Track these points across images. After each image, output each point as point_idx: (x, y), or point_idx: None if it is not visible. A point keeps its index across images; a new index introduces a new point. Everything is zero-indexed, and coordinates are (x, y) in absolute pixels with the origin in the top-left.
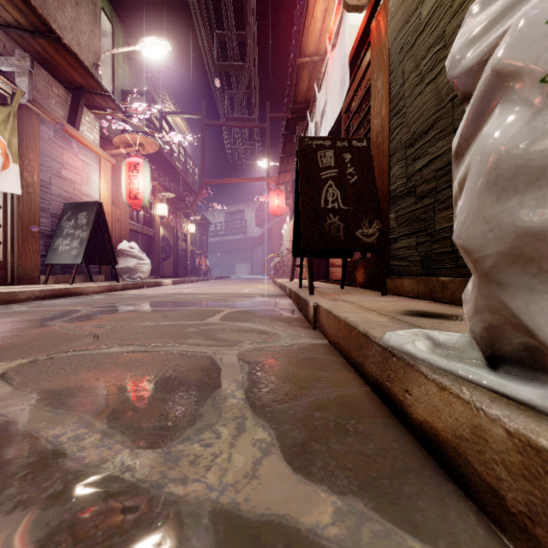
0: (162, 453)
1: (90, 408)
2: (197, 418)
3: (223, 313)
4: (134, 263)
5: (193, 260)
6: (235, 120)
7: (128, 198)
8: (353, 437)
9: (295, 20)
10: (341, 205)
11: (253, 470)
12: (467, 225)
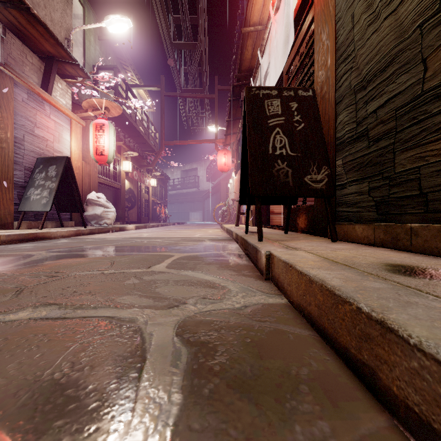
0: None
1: None
2: None
3: (171, 259)
4: (100, 211)
5: (154, 209)
6: (189, 92)
7: (94, 154)
8: None
9: (240, 3)
10: (289, 151)
11: None
12: None
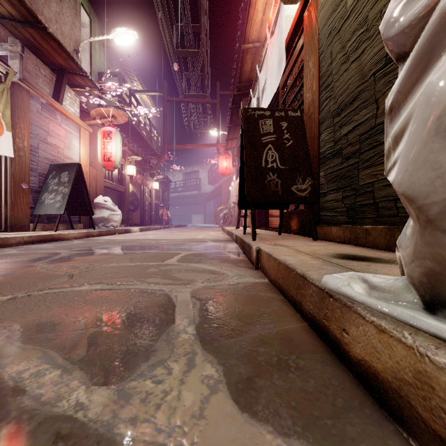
0: (115, 390)
1: (55, 344)
2: (151, 353)
3: (179, 256)
4: (107, 214)
5: (156, 212)
6: (191, 97)
7: (102, 160)
8: (294, 374)
9: (240, 14)
10: (279, 164)
11: (201, 409)
12: (410, 173)
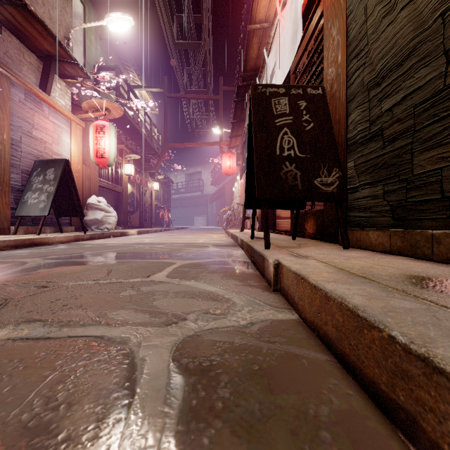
0: None
1: None
2: None
3: (172, 267)
4: (101, 215)
5: (157, 213)
6: (193, 93)
7: (95, 157)
8: None
9: (245, 1)
10: (297, 152)
11: None
12: None
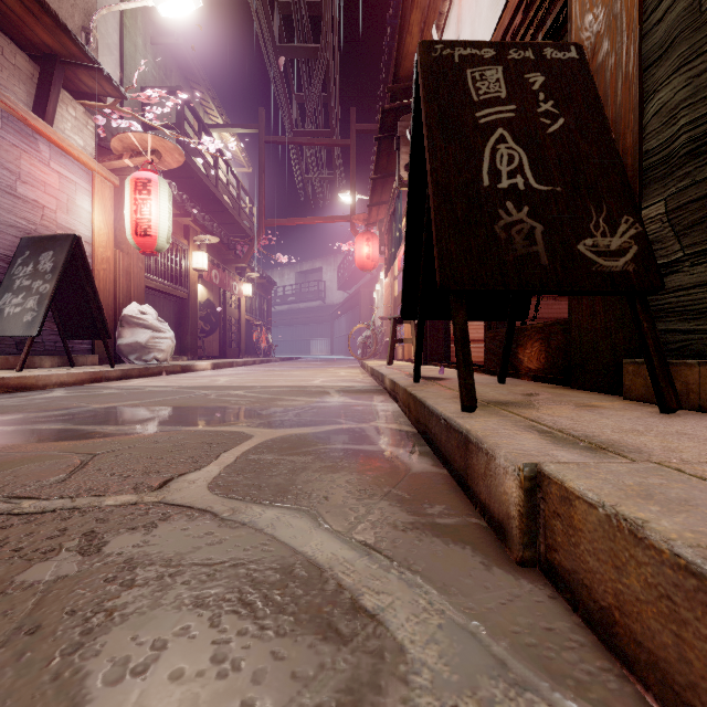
0: None
1: None
2: None
3: (239, 450)
4: (146, 336)
5: (249, 335)
6: (307, 135)
7: (133, 234)
8: None
9: None
10: (531, 180)
11: None
12: None
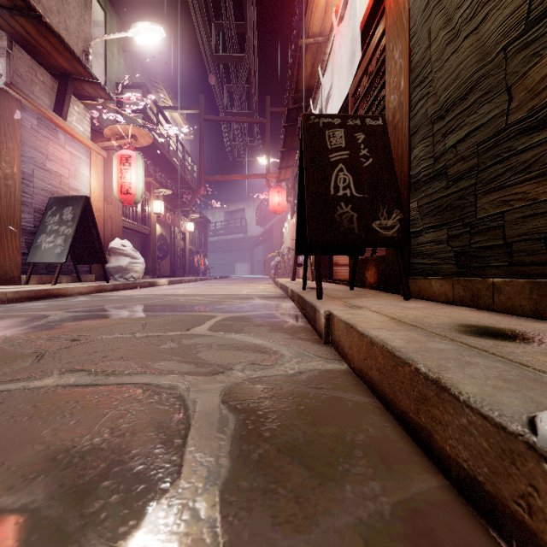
0: None
1: None
2: None
3: (214, 320)
4: (126, 262)
5: (191, 259)
6: (235, 115)
7: (119, 193)
8: None
9: (297, 7)
10: (354, 192)
11: None
12: None
